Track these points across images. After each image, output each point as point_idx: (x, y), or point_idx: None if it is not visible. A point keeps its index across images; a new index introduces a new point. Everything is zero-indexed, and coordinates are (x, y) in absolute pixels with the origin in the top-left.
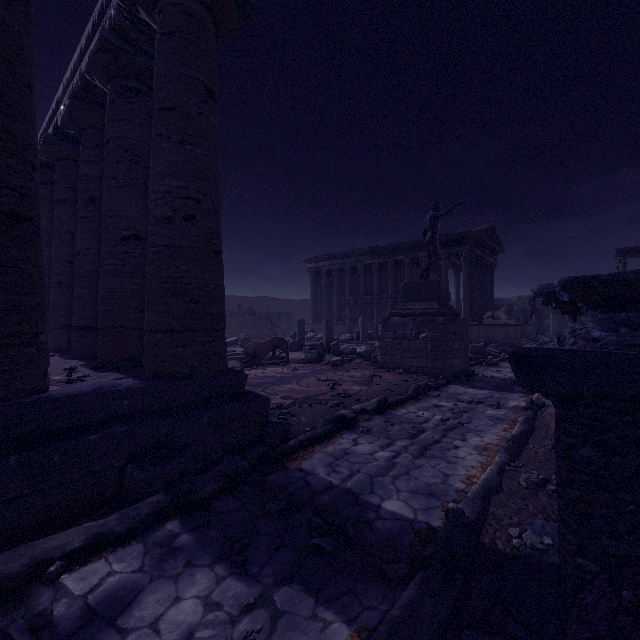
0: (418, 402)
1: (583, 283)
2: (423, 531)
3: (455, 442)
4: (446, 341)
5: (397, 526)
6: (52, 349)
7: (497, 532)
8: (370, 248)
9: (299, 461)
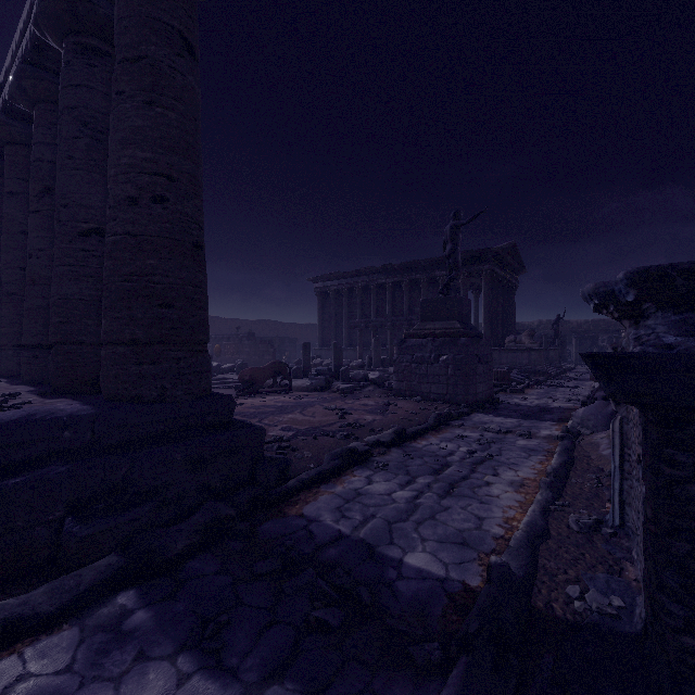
0: (440, 432)
1: (657, 274)
2: (458, 593)
3: (486, 478)
4: (469, 364)
5: (425, 588)
6: (0, 374)
7: (552, 592)
8: (383, 266)
9: (300, 505)
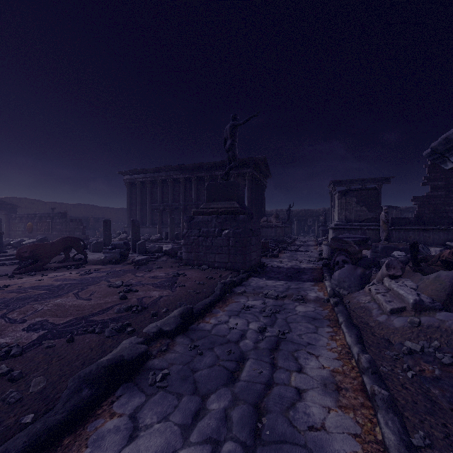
0: (226, 303)
1: None
2: None
3: (293, 379)
4: (246, 237)
5: None
6: None
7: None
8: (178, 165)
9: None
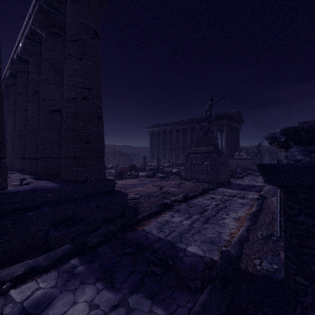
0: (203, 196)
1: (293, 130)
2: (209, 262)
3: (223, 216)
4: (217, 166)
5: (195, 260)
6: (15, 170)
7: (248, 262)
8: (179, 121)
9: (143, 226)
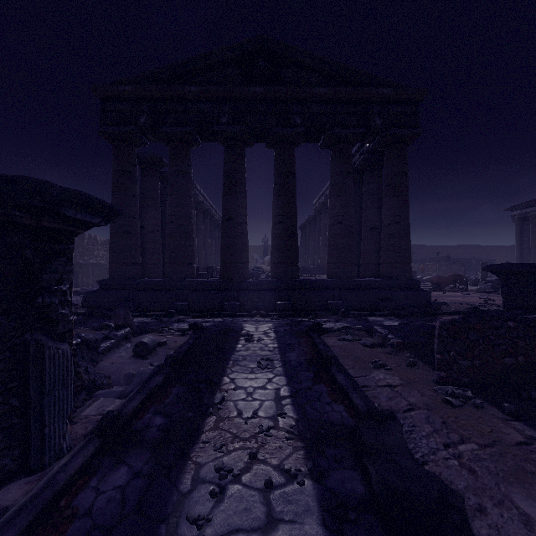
0: None
1: None
2: None
3: None
4: None
5: None
6: None
7: None
8: None
9: (443, 317)
